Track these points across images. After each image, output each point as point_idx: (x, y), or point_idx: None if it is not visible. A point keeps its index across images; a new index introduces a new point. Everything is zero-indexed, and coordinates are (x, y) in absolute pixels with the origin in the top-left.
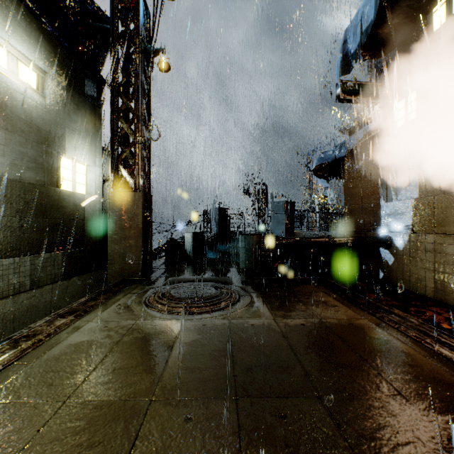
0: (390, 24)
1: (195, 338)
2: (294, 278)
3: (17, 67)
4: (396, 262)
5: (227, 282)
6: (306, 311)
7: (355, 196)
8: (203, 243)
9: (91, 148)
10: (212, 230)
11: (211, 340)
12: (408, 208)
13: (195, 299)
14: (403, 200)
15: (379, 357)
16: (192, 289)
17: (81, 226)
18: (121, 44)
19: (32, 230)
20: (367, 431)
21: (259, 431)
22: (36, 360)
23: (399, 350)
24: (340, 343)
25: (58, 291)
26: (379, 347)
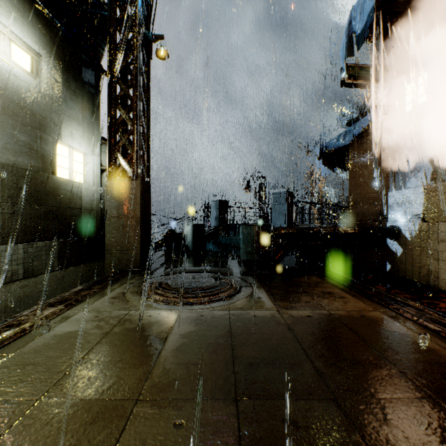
0: (399, 2)
1: (191, 330)
2: (297, 269)
3: (9, 48)
4: (405, 253)
5: (227, 273)
6: (312, 302)
7: (360, 185)
8: (204, 236)
9: (88, 136)
10: (212, 222)
11: (209, 332)
12: (418, 196)
13: (193, 289)
14: (413, 188)
15: (400, 353)
16: (190, 279)
17: (79, 215)
18: (119, 29)
19: (26, 217)
20: (399, 445)
21: (264, 442)
22: (15, 352)
23: (421, 345)
24: (353, 337)
25: (53, 281)
26: (398, 341)
